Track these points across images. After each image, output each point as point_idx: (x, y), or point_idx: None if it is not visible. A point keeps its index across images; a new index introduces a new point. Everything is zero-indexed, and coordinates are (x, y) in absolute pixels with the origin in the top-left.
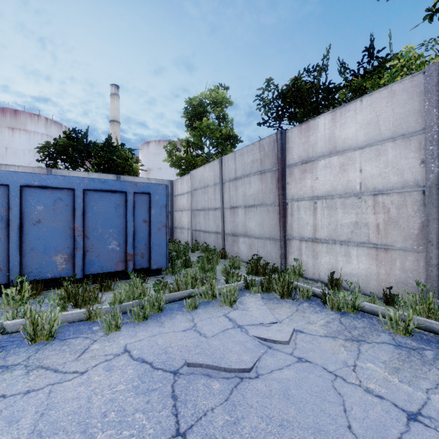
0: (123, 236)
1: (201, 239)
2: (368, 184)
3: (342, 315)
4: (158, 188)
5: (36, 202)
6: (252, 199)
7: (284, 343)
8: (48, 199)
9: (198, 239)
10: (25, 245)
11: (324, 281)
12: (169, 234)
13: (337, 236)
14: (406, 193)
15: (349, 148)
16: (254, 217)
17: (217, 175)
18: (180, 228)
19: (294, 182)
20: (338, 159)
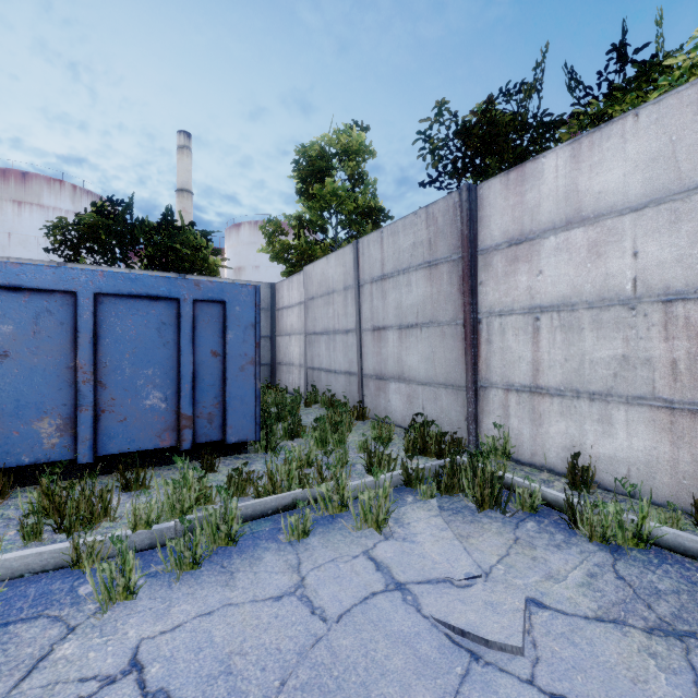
0: (174, 382)
1: (322, 383)
2: (651, 281)
3: (616, 554)
4: (239, 292)
5: None
6: (413, 313)
7: (511, 650)
8: (23, 311)
9: (317, 384)
10: None
11: (556, 469)
12: (268, 375)
13: (582, 384)
14: None
15: (609, 211)
16: (417, 345)
17: (349, 273)
18: (286, 365)
19: (494, 280)
20: (585, 233)
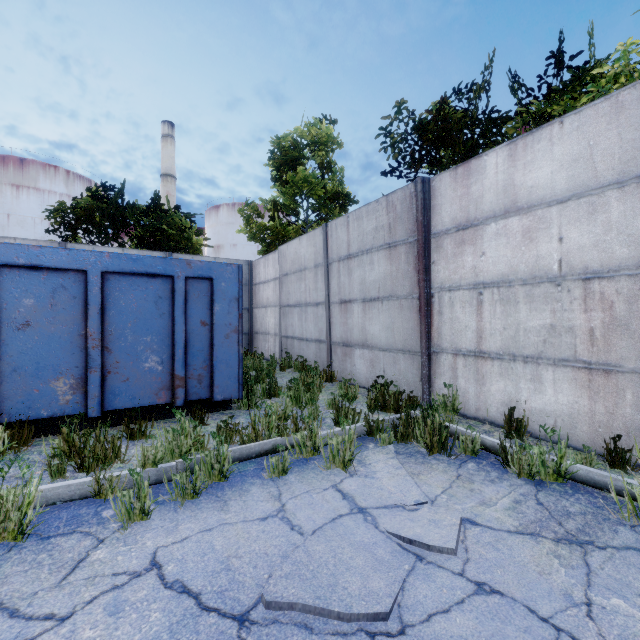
0: (169, 347)
1: (295, 350)
2: (573, 262)
3: (539, 487)
4: (225, 270)
5: (21, 291)
6: (376, 288)
7: (447, 551)
8: (42, 287)
9: (290, 351)
10: (2, 363)
11: (496, 422)
12: (246, 343)
13: (518, 349)
14: None
15: (540, 202)
16: (379, 316)
17: (319, 252)
18: (262, 334)
19: (444, 260)
20: (520, 221)
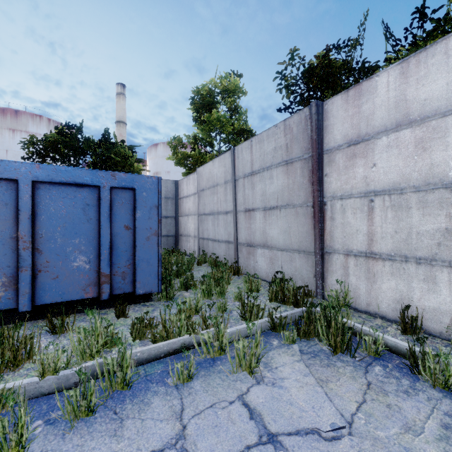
0: (95, 248)
1: (209, 249)
2: None
3: None
4: (146, 181)
5: None
6: (274, 198)
7: None
8: None
9: (206, 249)
10: None
11: (387, 317)
12: (173, 243)
13: (410, 251)
14: None
15: (434, 113)
16: (277, 222)
17: (228, 171)
18: (185, 236)
19: (336, 172)
20: (413, 133)
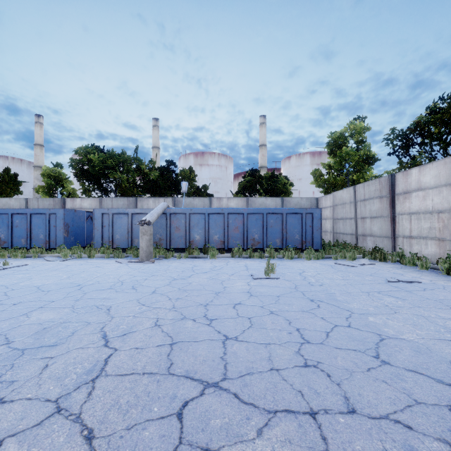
0: (301, 233)
1: (340, 238)
2: (435, 207)
3: (406, 266)
4: (316, 210)
5: (270, 219)
6: (375, 213)
7: (368, 264)
8: (274, 218)
9: (338, 239)
10: (267, 235)
11: None
12: None
13: (421, 235)
14: (450, 213)
15: (427, 188)
16: (376, 224)
17: (351, 197)
18: (324, 232)
19: (399, 204)
20: (421, 193)
